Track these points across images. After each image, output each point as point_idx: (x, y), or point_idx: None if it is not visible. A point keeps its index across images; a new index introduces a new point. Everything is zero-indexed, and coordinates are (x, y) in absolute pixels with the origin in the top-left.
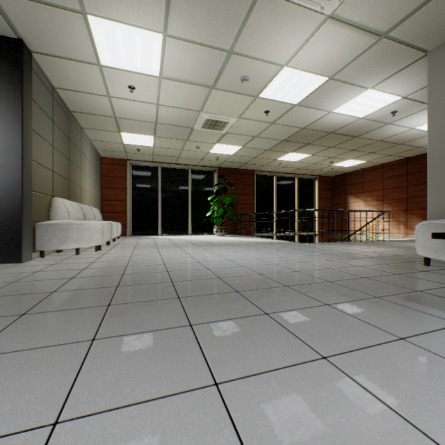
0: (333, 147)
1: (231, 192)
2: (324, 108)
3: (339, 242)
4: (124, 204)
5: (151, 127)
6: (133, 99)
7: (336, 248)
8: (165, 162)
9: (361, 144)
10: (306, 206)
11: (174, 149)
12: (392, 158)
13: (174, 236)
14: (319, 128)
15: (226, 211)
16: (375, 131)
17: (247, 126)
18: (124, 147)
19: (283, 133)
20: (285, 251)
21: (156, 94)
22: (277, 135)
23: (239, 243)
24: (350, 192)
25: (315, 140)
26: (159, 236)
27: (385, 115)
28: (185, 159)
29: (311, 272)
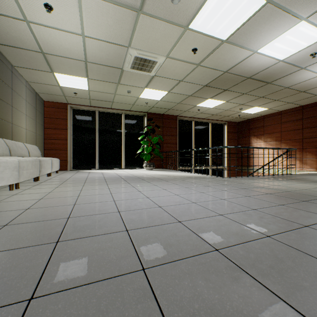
0: (246, 93)
1: (158, 133)
2: (250, 47)
3: (256, 176)
4: (65, 143)
5: (82, 67)
6: (54, 26)
7: (263, 184)
8: (101, 107)
9: (270, 91)
10: (217, 145)
11: (108, 94)
12: (290, 106)
13: (109, 170)
14: (239, 73)
15: (154, 149)
16: (287, 77)
17: (174, 68)
18: (61, 90)
19: (206, 77)
20: (216, 188)
21: (79, 19)
22: (200, 80)
23: (166, 177)
24: (253, 135)
25: (233, 85)
26: (96, 170)
27: (304, 58)
28: (119, 104)
29: (292, 238)
